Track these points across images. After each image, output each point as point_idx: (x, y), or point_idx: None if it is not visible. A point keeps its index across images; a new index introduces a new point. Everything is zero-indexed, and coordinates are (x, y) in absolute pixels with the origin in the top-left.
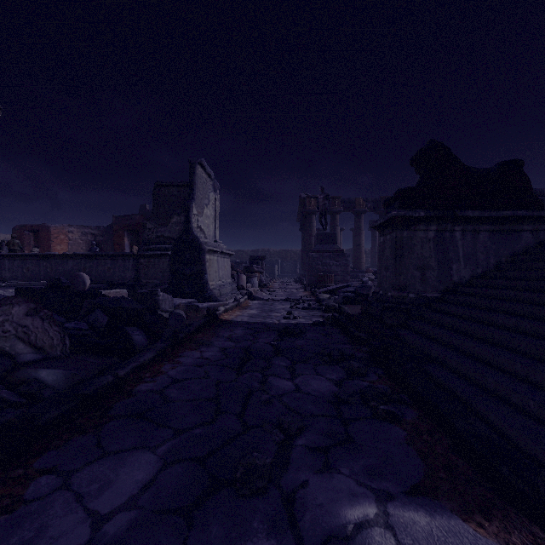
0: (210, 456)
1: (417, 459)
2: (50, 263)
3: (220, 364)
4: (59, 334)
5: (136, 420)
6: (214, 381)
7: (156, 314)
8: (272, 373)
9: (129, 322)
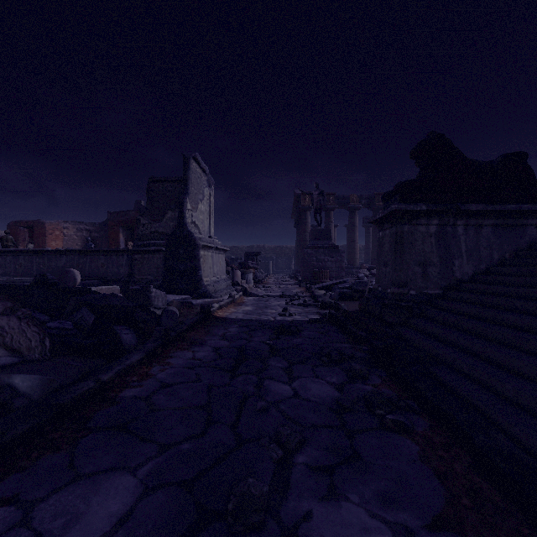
0: (199, 479)
1: (435, 481)
2: (43, 259)
3: (212, 365)
4: (38, 335)
5: (117, 433)
6: (205, 385)
7: (148, 311)
8: (268, 376)
9: (118, 320)
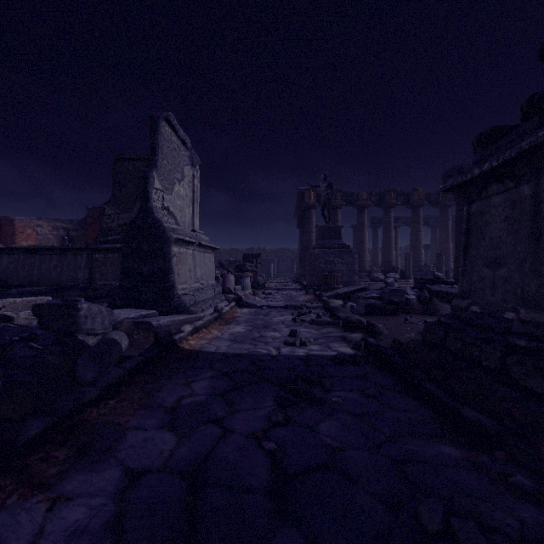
0: None
1: None
2: None
3: None
4: None
5: None
6: None
7: (65, 343)
8: None
9: None
